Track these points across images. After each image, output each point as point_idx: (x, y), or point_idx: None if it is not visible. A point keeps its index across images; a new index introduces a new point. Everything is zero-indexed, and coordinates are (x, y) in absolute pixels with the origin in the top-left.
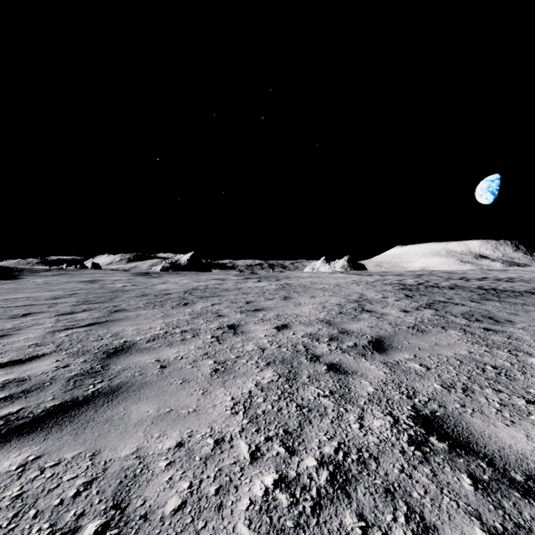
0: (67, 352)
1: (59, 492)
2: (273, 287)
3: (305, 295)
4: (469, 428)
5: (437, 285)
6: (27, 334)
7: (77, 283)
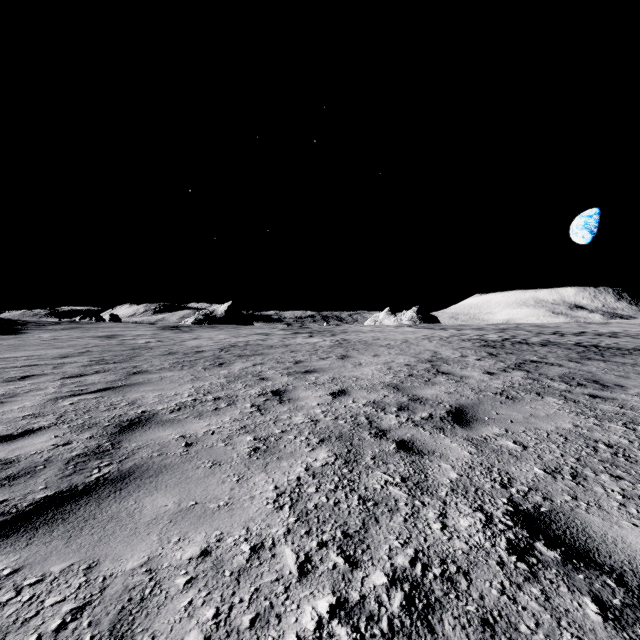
0: (70, 425)
1: (38, 624)
2: (328, 344)
3: (366, 353)
4: (586, 529)
5: (526, 341)
6: (22, 402)
7: (91, 339)
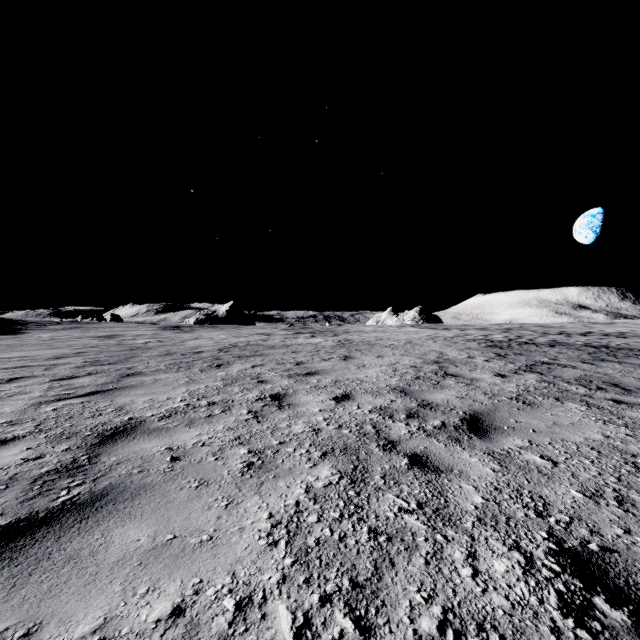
0: (47, 434)
1: None
2: (330, 344)
3: (370, 354)
4: None
5: (533, 341)
6: (2, 408)
7: (90, 339)
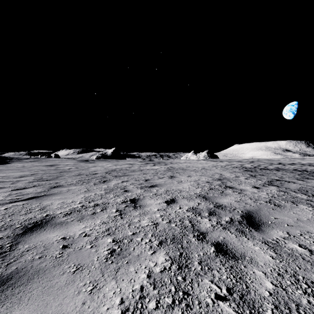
0: None
1: None
2: (163, 169)
3: (184, 175)
4: None
5: (267, 168)
6: None
7: (42, 166)
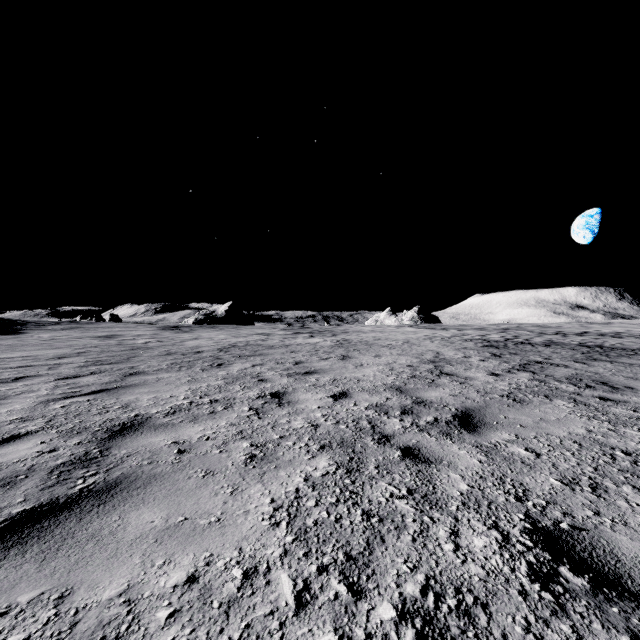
0: (58, 430)
1: None
2: (328, 344)
3: (368, 354)
4: (614, 551)
5: (529, 341)
6: (12, 405)
7: (90, 339)
